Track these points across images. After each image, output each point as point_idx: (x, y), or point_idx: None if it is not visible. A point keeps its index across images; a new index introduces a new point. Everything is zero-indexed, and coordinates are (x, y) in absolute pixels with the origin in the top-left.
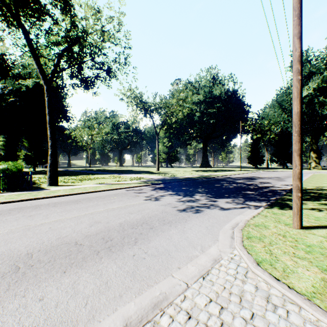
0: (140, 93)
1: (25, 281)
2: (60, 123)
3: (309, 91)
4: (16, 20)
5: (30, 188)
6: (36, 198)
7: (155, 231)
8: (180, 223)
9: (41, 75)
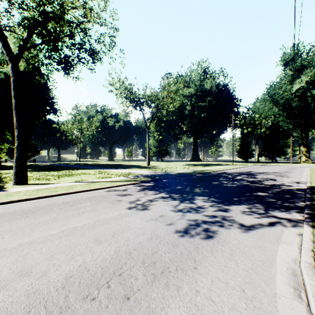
0: (130, 84)
1: None
2: (46, 115)
3: (302, 84)
4: None
5: None
6: None
7: (133, 311)
8: (186, 274)
9: (4, 50)
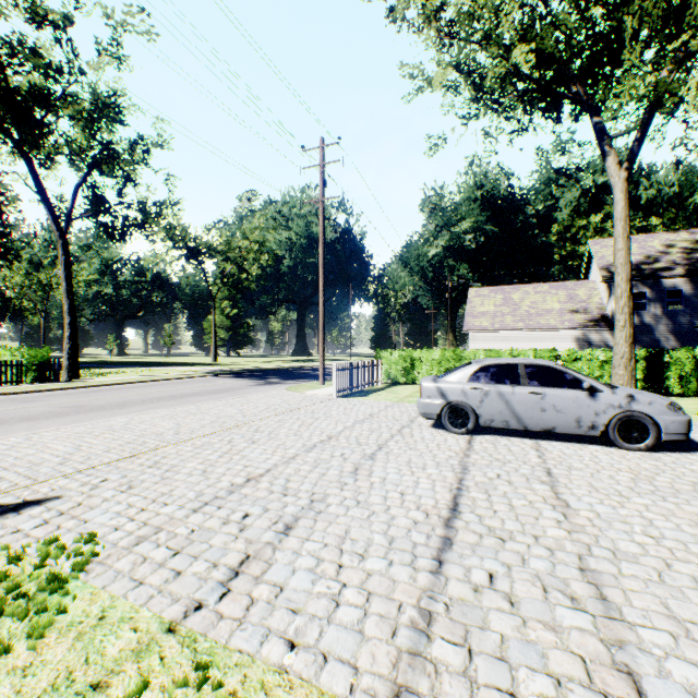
0: (184, 226)
1: (187, 398)
2: None
3: (438, 250)
4: (17, 148)
5: (57, 380)
6: (97, 385)
7: (238, 390)
8: (254, 388)
9: (54, 226)
